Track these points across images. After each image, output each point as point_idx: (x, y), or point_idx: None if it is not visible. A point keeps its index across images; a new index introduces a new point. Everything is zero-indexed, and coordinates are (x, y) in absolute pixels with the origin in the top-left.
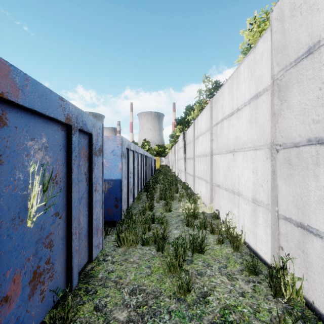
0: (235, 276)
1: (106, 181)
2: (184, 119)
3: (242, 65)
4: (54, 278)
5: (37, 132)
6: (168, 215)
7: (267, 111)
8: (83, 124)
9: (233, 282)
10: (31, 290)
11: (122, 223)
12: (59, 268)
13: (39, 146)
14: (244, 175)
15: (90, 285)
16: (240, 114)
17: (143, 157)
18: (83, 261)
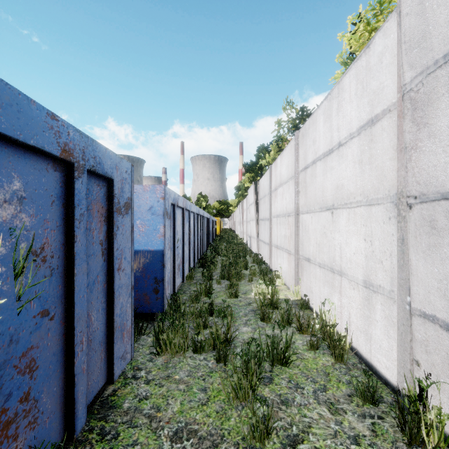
0: (340, 405)
1: (141, 253)
2: (255, 165)
3: (346, 76)
4: (40, 423)
5: (2, 171)
6: (234, 303)
7: (390, 144)
8: (97, 163)
9: (338, 417)
10: None
11: (163, 317)
12: (49, 405)
13: (6, 196)
14: (350, 244)
15: (109, 422)
16: (344, 152)
17: (197, 217)
18: (97, 384)
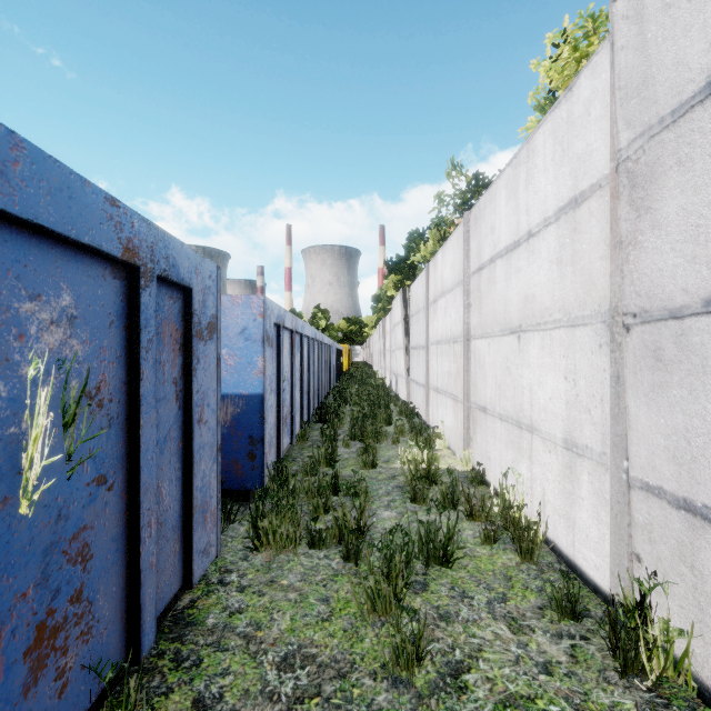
0: (526, 621)
1: (228, 399)
2: (404, 262)
3: (539, 131)
4: (95, 635)
5: (48, 281)
6: (370, 476)
7: (601, 236)
8: (170, 266)
9: (522, 638)
10: (31, 671)
11: (263, 495)
12: (107, 610)
13: (54, 315)
14: (545, 385)
15: (187, 644)
16: (535, 246)
17: (313, 344)
18: (169, 588)
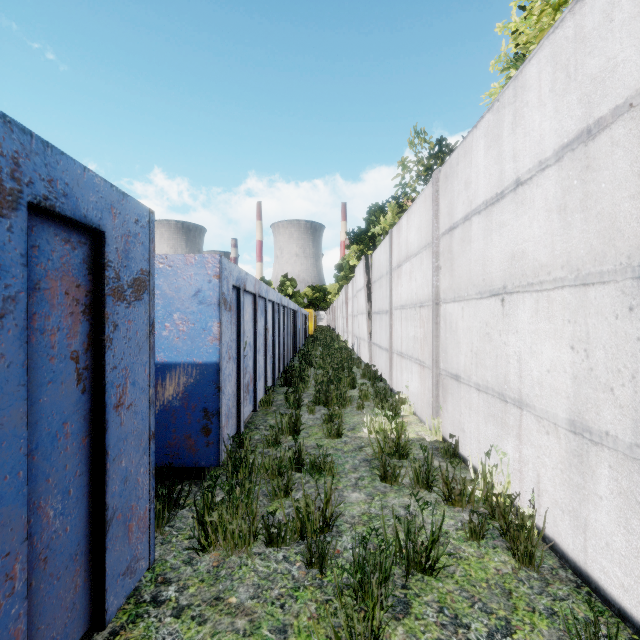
0: None
1: (181, 368)
2: (364, 233)
3: (532, 62)
4: None
5: None
6: (336, 447)
7: (632, 169)
8: (57, 194)
9: None
10: None
11: (213, 483)
12: None
13: None
14: (541, 355)
15: None
16: (526, 195)
17: (278, 309)
18: None
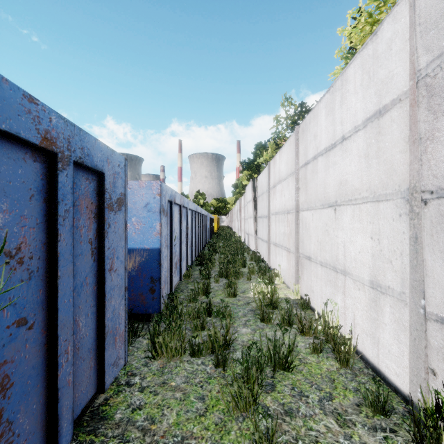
0: (349, 416)
1: (136, 251)
2: (252, 163)
3: (351, 66)
4: None
5: None
6: (233, 303)
7: (401, 136)
8: (85, 155)
9: (347, 431)
10: None
11: (159, 319)
12: (28, 425)
13: None
14: (355, 242)
15: (99, 436)
16: (348, 146)
17: (194, 214)
18: (85, 395)
